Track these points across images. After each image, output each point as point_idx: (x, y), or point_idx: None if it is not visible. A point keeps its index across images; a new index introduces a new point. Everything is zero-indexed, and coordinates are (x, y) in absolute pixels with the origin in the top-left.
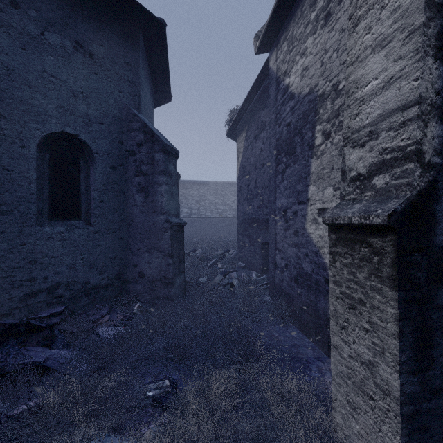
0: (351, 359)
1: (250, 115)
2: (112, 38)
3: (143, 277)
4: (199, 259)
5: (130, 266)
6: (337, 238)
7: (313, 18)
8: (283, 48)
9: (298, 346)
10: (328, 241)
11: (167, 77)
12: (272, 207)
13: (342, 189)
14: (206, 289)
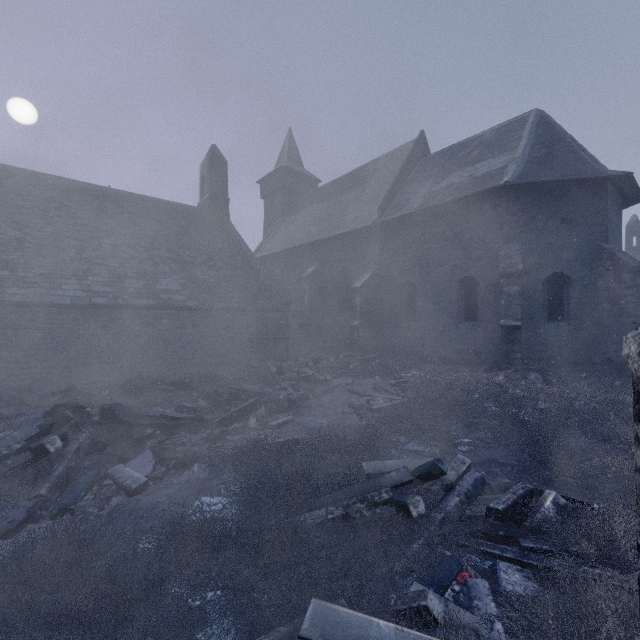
0: None
1: None
2: (585, 202)
3: (611, 362)
4: None
5: (599, 353)
6: None
7: None
8: None
9: None
10: None
11: (637, 191)
12: None
13: None
14: None
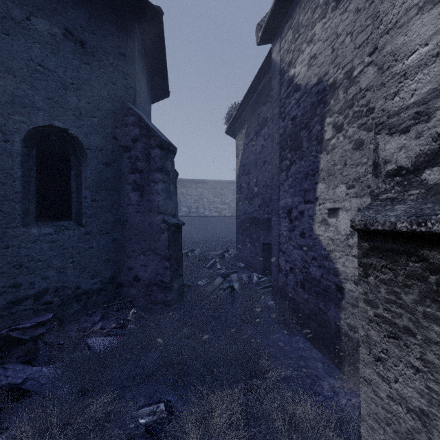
0: (391, 401)
1: (251, 111)
2: (105, 26)
3: (139, 281)
4: (197, 259)
5: (125, 269)
6: (370, 247)
7: (322, 1)
8: (287, 37)
9: (306, 358)
10: (340, 244)
11: (165, 71)
12: (275, 206)
13: (375, 186)
14: (205, 293)
